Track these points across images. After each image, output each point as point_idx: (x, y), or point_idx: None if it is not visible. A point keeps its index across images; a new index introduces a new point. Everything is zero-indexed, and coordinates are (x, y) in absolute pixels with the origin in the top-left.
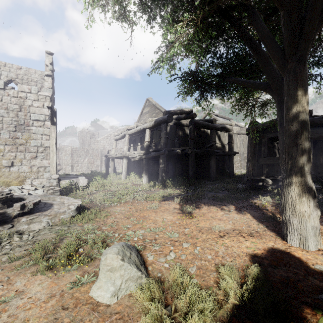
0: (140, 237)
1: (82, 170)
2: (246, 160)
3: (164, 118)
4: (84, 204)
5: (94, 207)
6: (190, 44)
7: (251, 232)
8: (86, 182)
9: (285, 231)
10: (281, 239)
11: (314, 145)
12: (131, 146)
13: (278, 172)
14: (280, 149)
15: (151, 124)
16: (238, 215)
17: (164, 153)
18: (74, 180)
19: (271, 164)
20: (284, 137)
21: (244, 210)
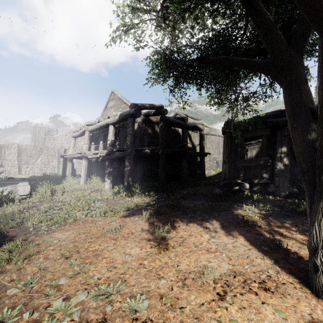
0: (74, 318)
1: (33, 173)
2: (214, 161)
3: (130, 112)
4: (8, 228)
5: (20, 234)
6: (163, 9)
7: (262, 279)
8: (28, 190)
9: (322, 283)
10: (311, 293)
11: None
12: (92, 145)
13: (255, 175)
14: (298, 150)
15: (115, 119)
16: (229, 240)
17: (130, 153)
18: (10, 188)
19: (248, 167)
20: (320, 130)
21: (233, 228)
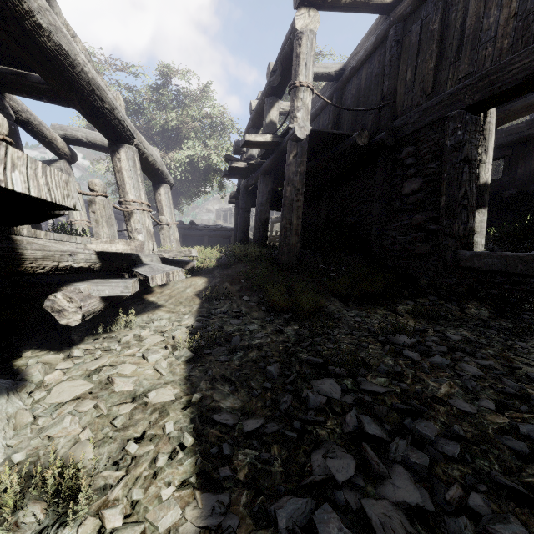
0: None
1: None
2: None
3: None
4: None
5: None
6: None
7: None
8: None
9: None
10: None
11: (186, 239)
12: None
13: None
14: None
15: None
16: None
17: None
18: None
19: None
20: None
21: None
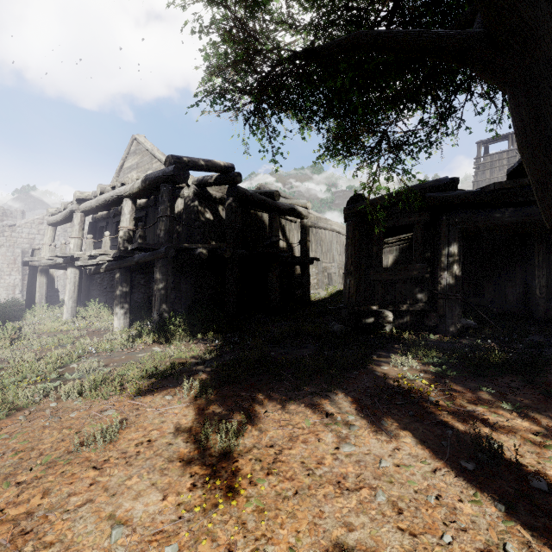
0: None
1: None
2: (325, 274)
3: (166, 171)
4: None
5: None
6: None
7: None
8: None
9: None
10: None
11: None
12: (89, 239)
13: (402, 297)
14: None
15: (135, 187)
16: (383, 445)
17: (165, 254)
18: None
19: (391, 281)
20: None
21: (384, 412)
